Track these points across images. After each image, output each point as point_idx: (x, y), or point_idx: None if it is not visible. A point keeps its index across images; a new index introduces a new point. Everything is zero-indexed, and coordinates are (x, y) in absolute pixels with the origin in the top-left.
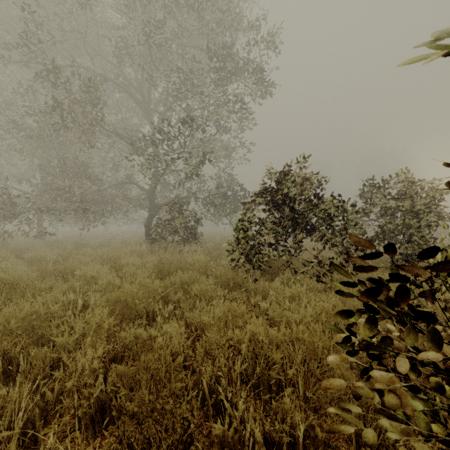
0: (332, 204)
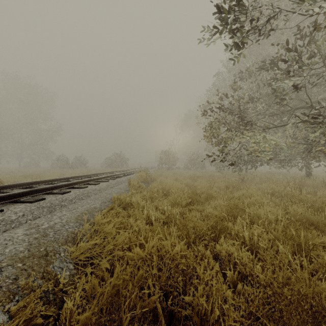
0: None
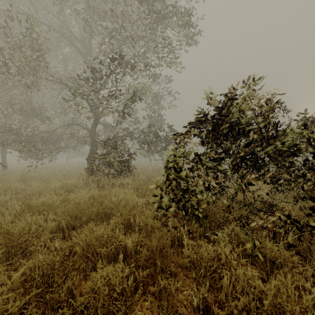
0: (298, 134)
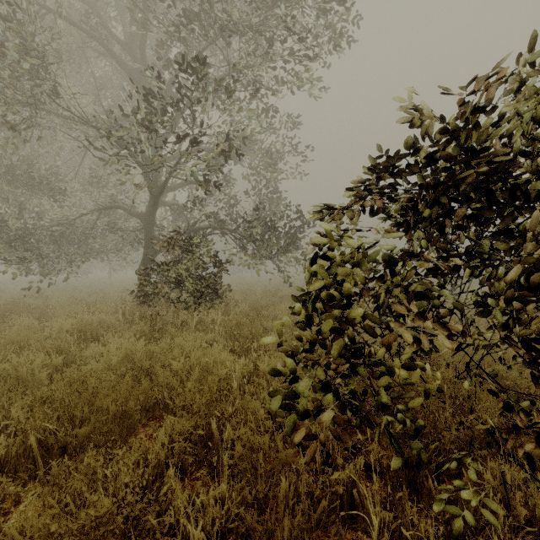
0: None
